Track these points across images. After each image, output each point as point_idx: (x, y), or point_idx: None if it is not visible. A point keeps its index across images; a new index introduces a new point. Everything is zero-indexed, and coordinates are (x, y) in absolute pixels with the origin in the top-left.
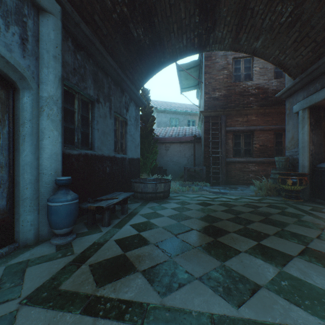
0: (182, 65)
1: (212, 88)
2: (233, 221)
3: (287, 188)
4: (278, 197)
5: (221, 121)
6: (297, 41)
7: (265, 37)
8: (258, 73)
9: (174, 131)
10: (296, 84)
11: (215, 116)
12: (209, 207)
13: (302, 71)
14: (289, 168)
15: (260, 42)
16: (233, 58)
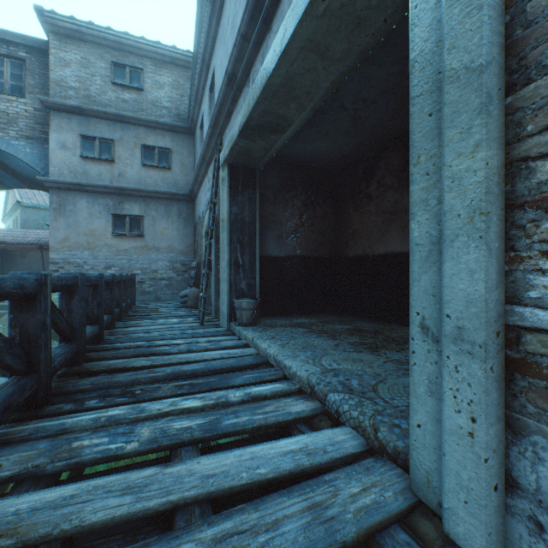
0: None
1: None
2: None
3: None
4: None
5: None
6: None
7: None
8: None
9: (38, 236)
10: None
11: None
12: None
13: None
14: None
15: None
16: None
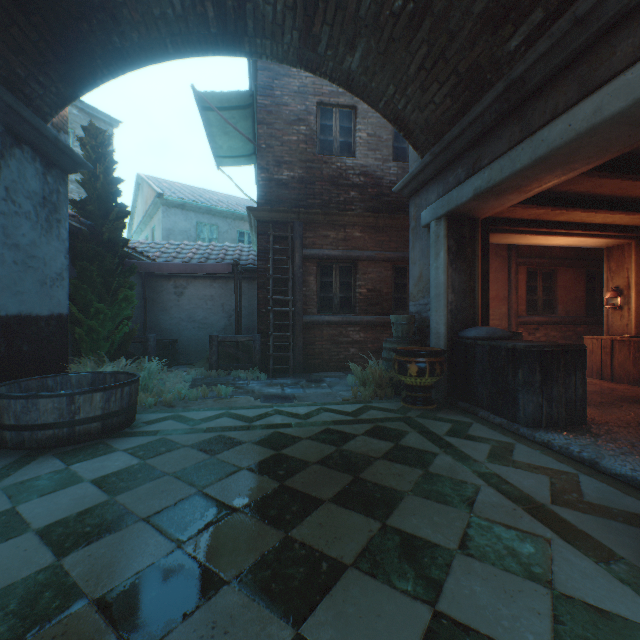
0: (210, 97)
1: (275, 158)
2: (264, 511)
3: (410, 381)
4: (394, 402)
5: (294, 233)
6: (426, 67)
7: (367, 46)
8: (366, 144)
9: (201, 252)
10: (426, 166)
11: (282, 222)
12: (225, 456)
13: (436, 140)
14: (416, 337)
15: (358, 57)
16: (319, 103)
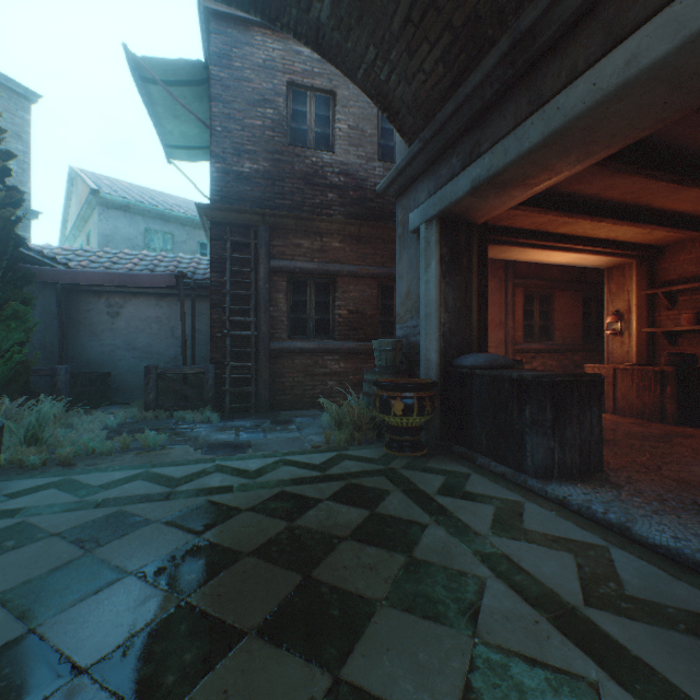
0: (150, 63)
1: (234, 146)
2: (129, 670)
3: (395, 422)
4: (376, 447)
5: (259, 240)
6: (413, 19)
7: None
8: (347, 137)
9: (145, 263)
10: (415, 157)
11: (243, 226)
12: (109, 550)
13: (426, 122)
14: (403, 367)
15: (329, 2)
16: (291, 83)
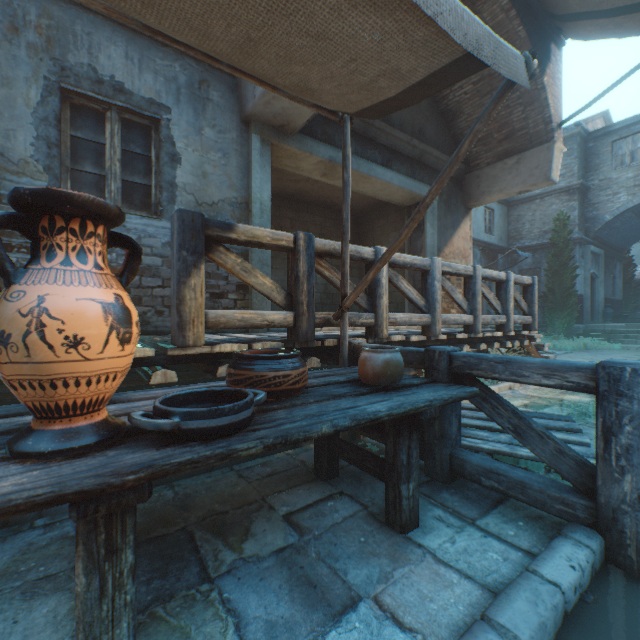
0: None
1: None
2: None
3: None
4: None
5: None
6: None
7: None
8: None
9: None
10: None
11: None
12: None
13: None
14: None
15: None
16: None
